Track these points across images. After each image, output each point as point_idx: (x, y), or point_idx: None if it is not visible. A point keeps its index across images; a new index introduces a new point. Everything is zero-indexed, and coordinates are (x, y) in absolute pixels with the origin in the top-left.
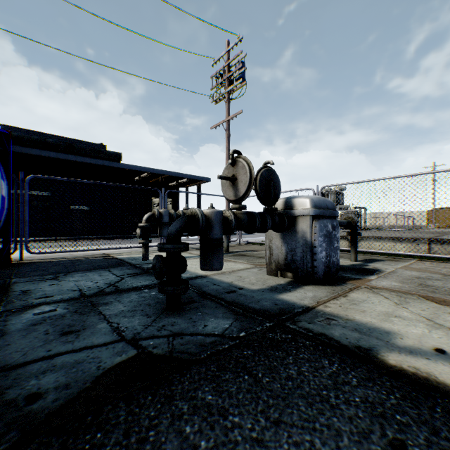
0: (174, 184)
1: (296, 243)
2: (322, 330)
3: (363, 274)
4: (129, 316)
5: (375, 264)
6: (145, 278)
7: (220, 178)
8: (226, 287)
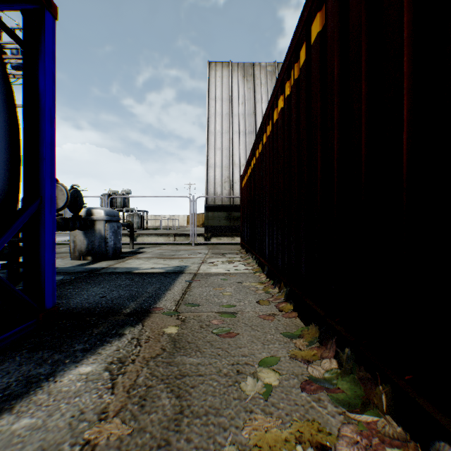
0: None
1: (95, 237)
2: (112, 271)
3: (136, 254)
4: None
5: (144, 249)
6: None
7: None
8: None
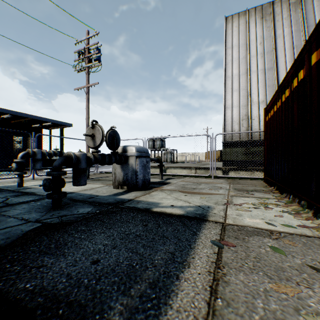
0: (38, 126)
1: (128, 170)
2: (134, 206)
3: (162, 185)
4: (28, 214)
5: (170, 180)
6: (28, 197)
7: (85, 135)
8: (88, 196)
